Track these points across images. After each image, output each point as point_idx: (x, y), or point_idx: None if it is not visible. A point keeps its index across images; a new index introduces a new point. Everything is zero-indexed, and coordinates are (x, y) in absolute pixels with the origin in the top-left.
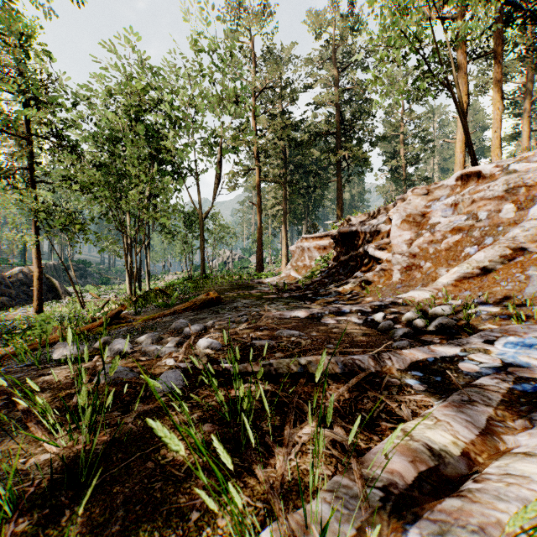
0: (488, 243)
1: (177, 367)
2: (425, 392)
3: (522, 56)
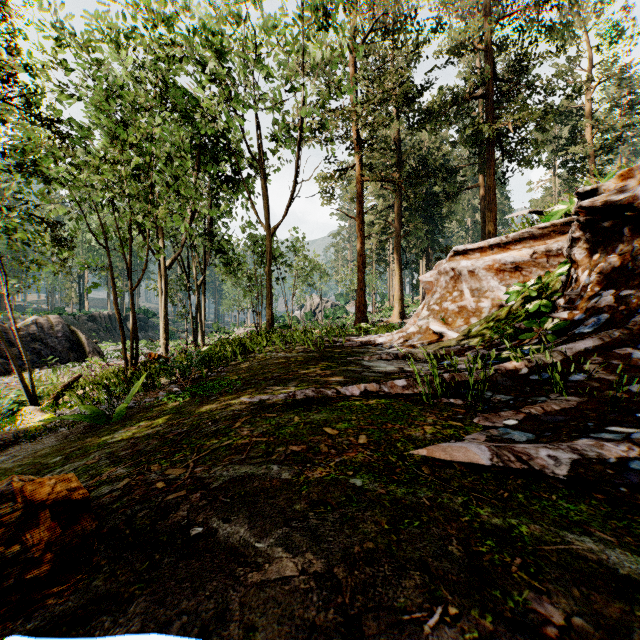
0: None
1: None
2: None
3: None
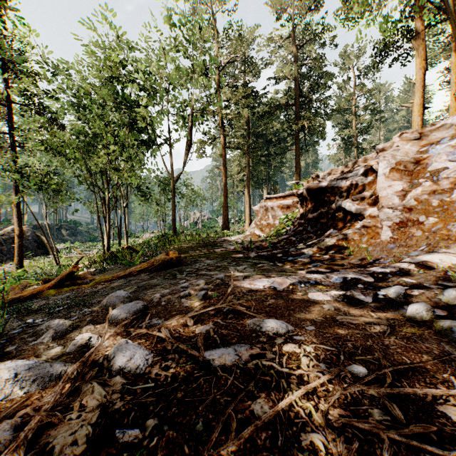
0: None
1: None
2: None
3: None
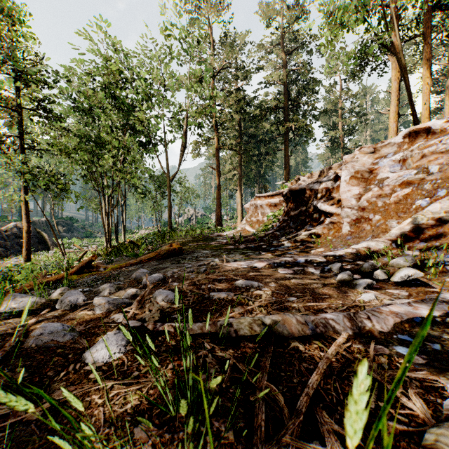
0: (441, 195)
1: (124, 325)
2: (428, 367)
3: (447, 38)
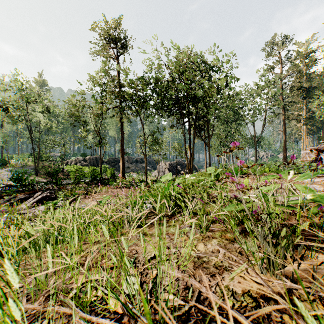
0: None
1: None
2: None
3: None
